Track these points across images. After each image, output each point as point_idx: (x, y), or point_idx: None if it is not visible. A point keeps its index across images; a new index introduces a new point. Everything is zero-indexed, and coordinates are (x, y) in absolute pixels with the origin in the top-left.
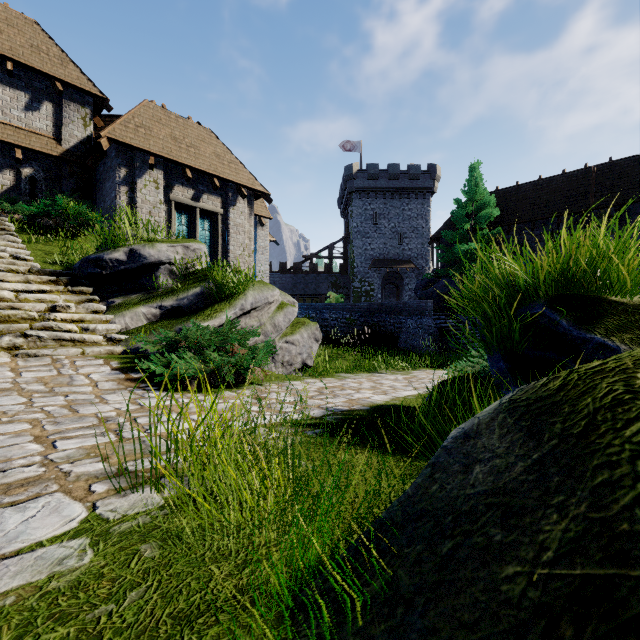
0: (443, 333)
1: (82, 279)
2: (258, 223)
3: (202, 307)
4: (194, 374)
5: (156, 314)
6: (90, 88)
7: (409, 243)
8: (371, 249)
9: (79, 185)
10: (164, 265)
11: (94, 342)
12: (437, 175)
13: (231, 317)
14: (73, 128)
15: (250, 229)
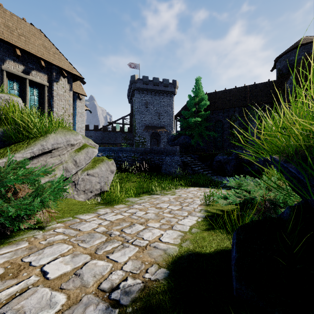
0: (185, 164)
1: None
2: (77, 98)
3: (3, 147)
4: None
5: None
6: None
7: (163, 118)
8: (144, 120)
9: None
10: None
11: None
12: (177, 86)
13: (27, 156)
14: None
15: (70, 99)
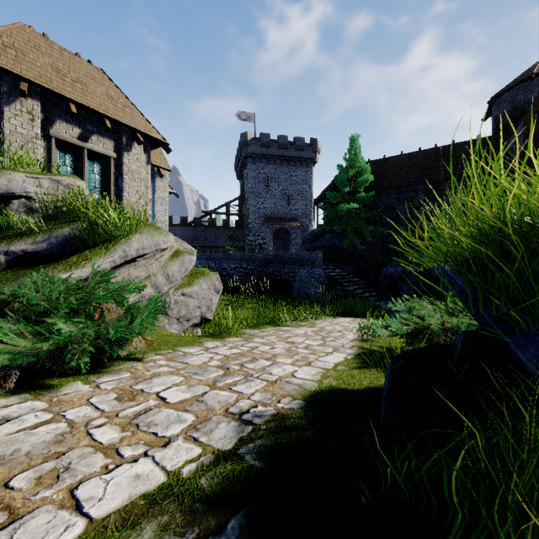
0: (331, 281)
1: None
2: (157, 174)
3: (71, 253)
4: (11, 361)
5: None
6: None
7: (295, 204)
8: (264, 208)
9: None
10: (18, 199)
11: None
12: (318, 148)
13: (107, 266)
14: None
15: (147, 177)
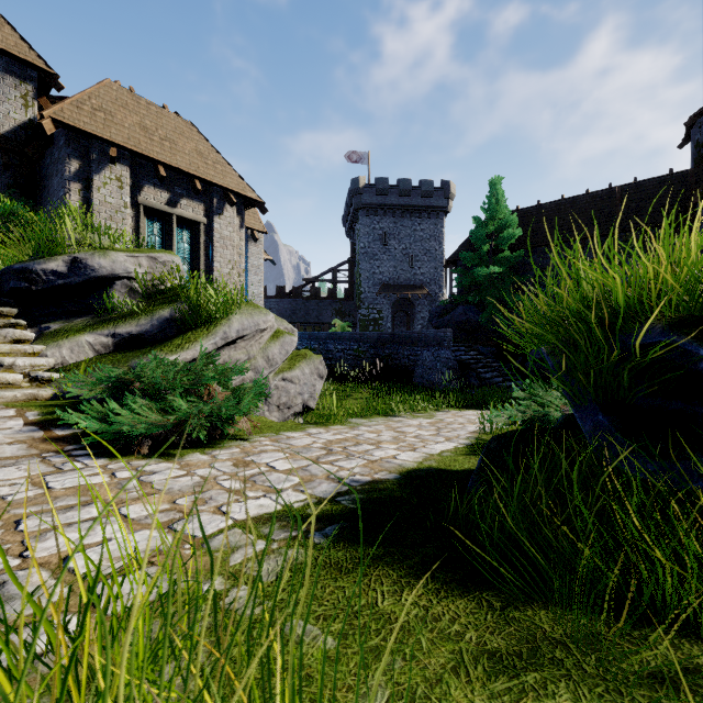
0: (463, 366)
1: (3, 297)
2: (250, 238)
3: (172, 335)
4: (146, 431)
5: (107, 344)
6: (33, 59)
7: (421, 267)
8: (380, 273)
9: (18, 181)
10: (121, 280)
11: (9, 383)
12: (451, 193)
13: (209, 348)
14: (9, 108)
15: (240, 243)
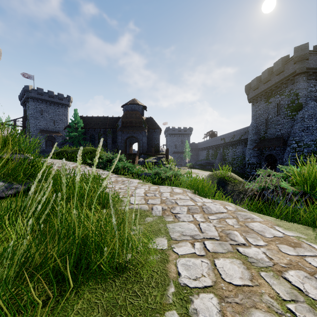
0: None
1: None
2: None
3: None
4: None
5: None
6: None
7: (59, 125)
8: (39, 125)
9: None
10: None
11: None
12: (71, 100)
13: None
14: None
15: None
